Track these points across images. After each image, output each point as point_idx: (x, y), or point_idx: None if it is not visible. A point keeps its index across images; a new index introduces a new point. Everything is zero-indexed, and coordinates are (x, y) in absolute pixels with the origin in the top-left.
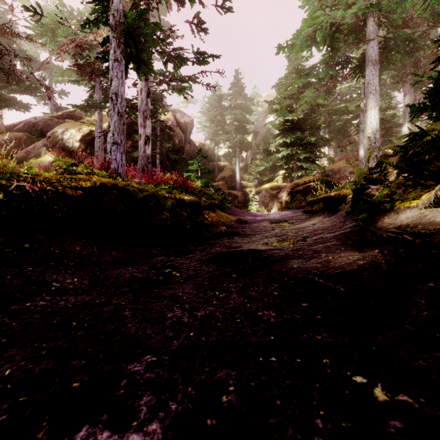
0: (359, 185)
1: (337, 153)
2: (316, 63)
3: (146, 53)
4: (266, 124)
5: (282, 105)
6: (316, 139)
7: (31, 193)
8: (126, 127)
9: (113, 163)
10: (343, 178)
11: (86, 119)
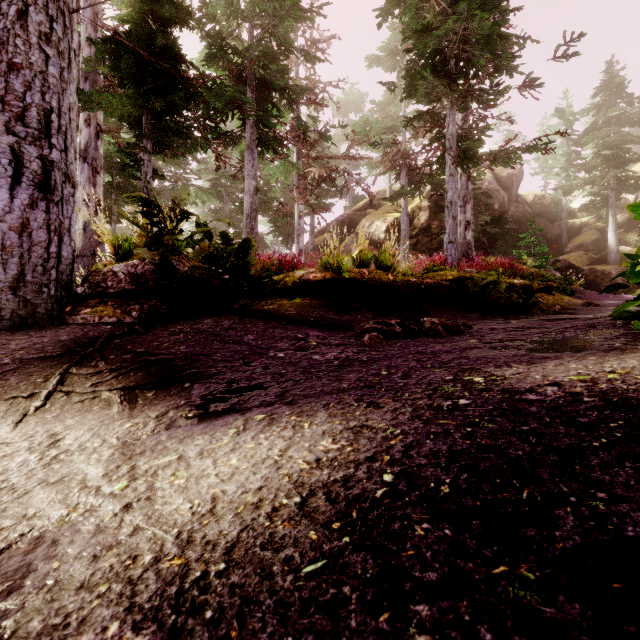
0: None
1: None
2: None
3: (472, 151)
4: None
5: None
6: None
7: (431, 284)
8: (432, 206)
9: (448, 259)
10: None
11: (388, 205)
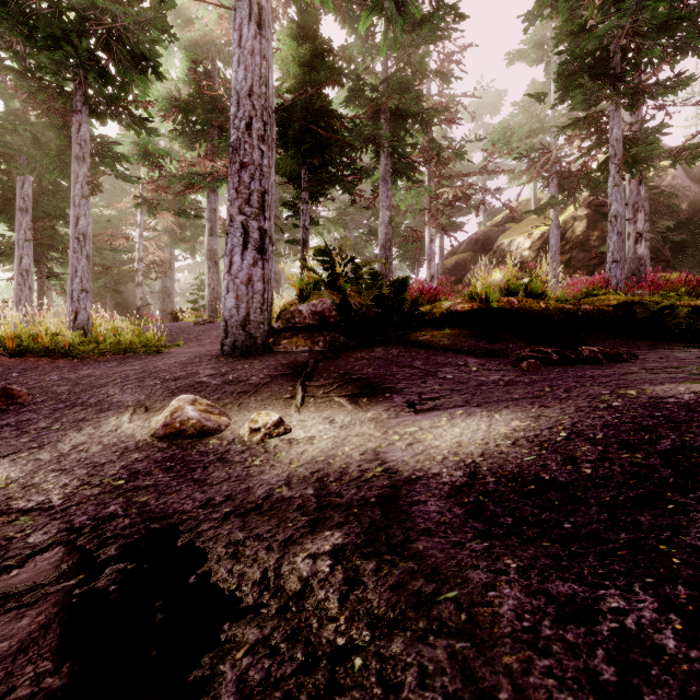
0: None
1: None
2: None
3: (644, 153)
4: None
5: None
6: None
7: (589, 311)
8: (590, 214)
9: (612, 280)
10: None
11: (532, 218)
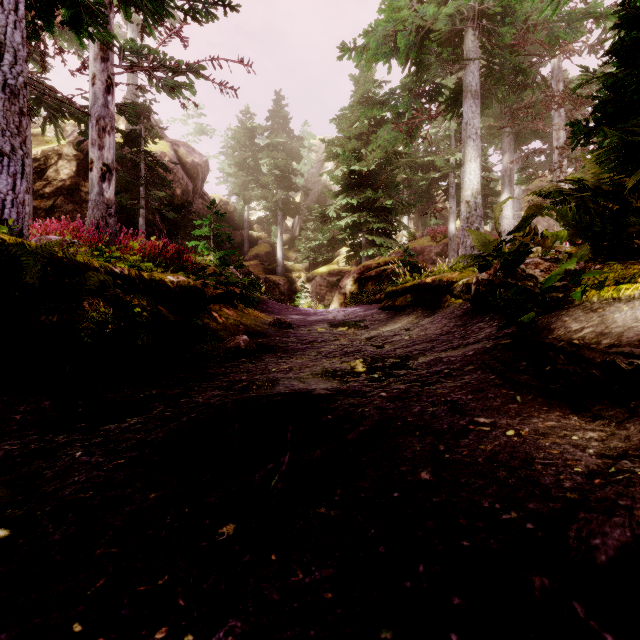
0: (512, 255)
1: (419, 228)
2: (395, 87)
3: None
4: (322, 173)
5: (345, 148)
6: (393, 204)
7: None
8: (82, 157)
9: None
10: (428, 261)
11: None
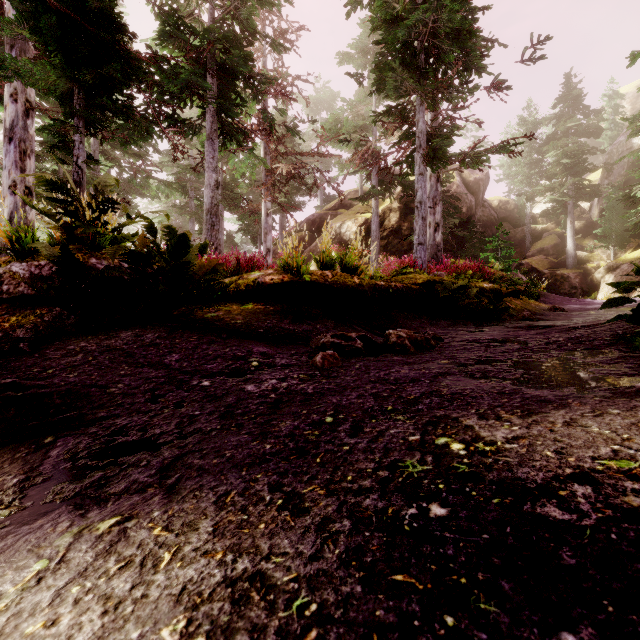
0: None
1: None
2: None
3: (441, 151)
4: (621, 158)
5: None
6: None
7: (399, 288)
8: (402, 207)
9: (418, 261)
10: None
11: (359, 206)
